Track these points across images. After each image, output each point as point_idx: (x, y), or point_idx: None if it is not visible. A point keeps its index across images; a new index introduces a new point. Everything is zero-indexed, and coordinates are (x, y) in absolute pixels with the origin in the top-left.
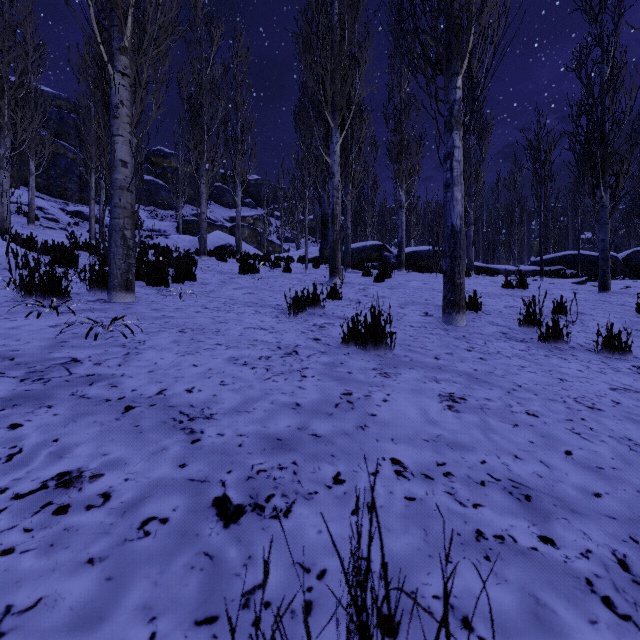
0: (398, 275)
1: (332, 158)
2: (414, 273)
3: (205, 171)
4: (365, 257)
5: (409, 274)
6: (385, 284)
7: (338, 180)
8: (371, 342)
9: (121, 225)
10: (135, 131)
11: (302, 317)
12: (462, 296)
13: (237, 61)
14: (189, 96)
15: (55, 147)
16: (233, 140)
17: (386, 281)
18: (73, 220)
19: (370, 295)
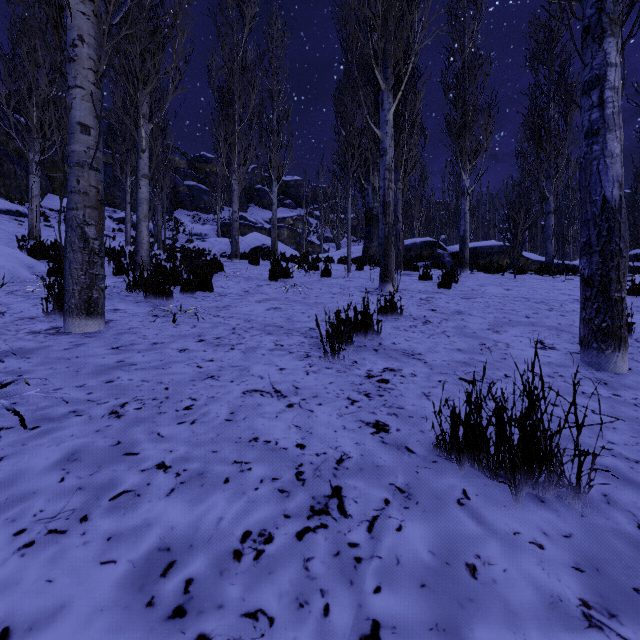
0: (464, 277)
1: (383, 130)
2: (482, 274)
3: (237, 166)
4: (414, 256)
5: (476, 276)
6: (454, 291)
7: (391, 157)
8: (522, 466)
9: (80, 219)
10: (147, 114)
11: (347, 355)
12: (624, 320)
13: (272, 46)
14: (220, 86)
15: (105, 157)
16: (268, 132)
17: (453, 286)
18: (118, 227)
19: (440, 309)
